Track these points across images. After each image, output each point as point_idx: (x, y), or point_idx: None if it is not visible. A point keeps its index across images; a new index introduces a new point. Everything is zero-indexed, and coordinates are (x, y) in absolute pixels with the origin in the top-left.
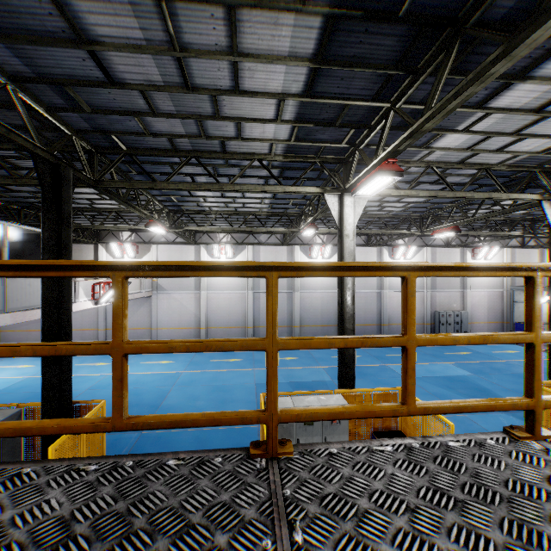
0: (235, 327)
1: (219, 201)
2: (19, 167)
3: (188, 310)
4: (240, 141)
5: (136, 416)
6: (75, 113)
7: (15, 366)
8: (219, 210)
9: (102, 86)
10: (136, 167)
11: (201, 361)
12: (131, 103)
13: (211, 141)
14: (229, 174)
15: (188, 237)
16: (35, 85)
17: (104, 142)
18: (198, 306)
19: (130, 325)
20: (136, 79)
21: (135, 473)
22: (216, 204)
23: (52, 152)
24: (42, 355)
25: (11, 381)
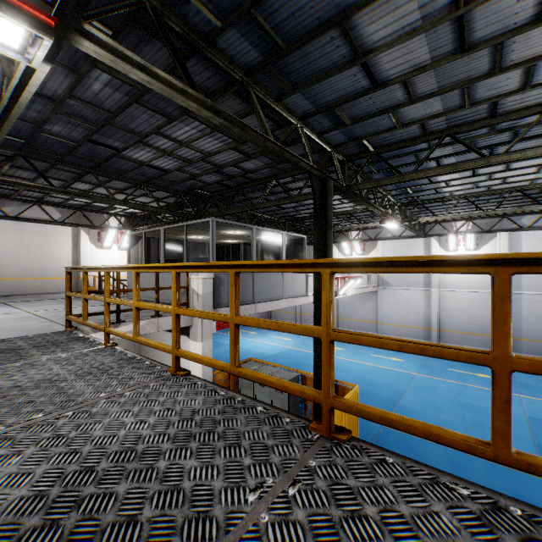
0: (479, 334)
1: (465, 182)
2: (290, 189)
3: (416, 308)
4: (524, 92)
5: (525, 453)
6: (337, 130)
7: (280, 337)
8: (463, 193)
9: (365, 94)
10: (377, 166)
11: (437, 367)
12: (388, 100)
13: (475, 108)
14: (491, 144)
15: (417, 229)
16: (313, 118)
17: (354, 149)
18: (428, 304)
19: (357, 316)
20: (400, 71)
21: (537, 532)
22: (460, 187)
23: (320, 169)
24: (407, 351)
25: (280, 348)
